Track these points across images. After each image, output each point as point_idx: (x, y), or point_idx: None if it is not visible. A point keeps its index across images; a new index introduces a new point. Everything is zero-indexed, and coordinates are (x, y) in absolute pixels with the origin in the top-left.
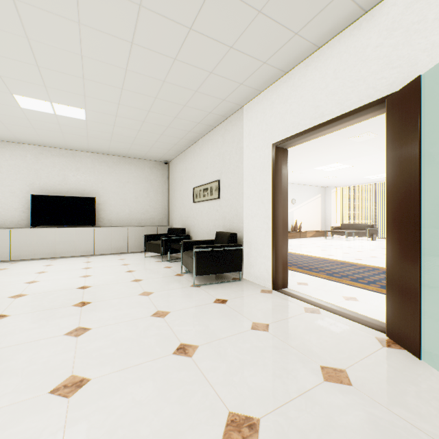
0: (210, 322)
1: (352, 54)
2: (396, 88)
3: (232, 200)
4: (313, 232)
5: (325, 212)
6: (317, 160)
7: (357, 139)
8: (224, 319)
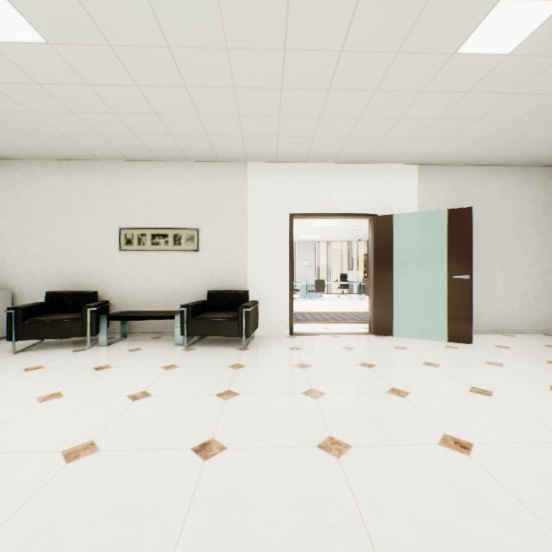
0: (333, 355)
1: (354, 181)
2: (375, 212)
3: (226, 255)
4: None
5: None
6: None
7: None
8: (331, 352)
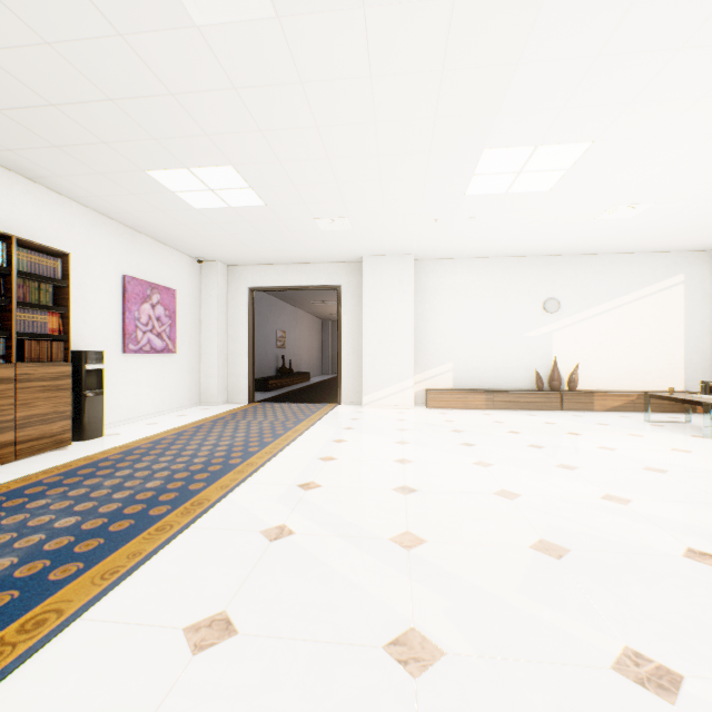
0: None
1: None
2: None
3: None
4: (627, 397)
5: (709, 332)
6: (388, 160)
7: (232, 5)
8: None
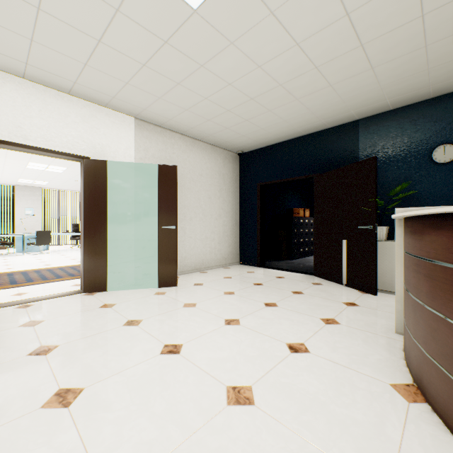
0: None
1: (57, 111)
2: (86, 154)
3: None
4: None
5: None
6: None
7: None
8: None
